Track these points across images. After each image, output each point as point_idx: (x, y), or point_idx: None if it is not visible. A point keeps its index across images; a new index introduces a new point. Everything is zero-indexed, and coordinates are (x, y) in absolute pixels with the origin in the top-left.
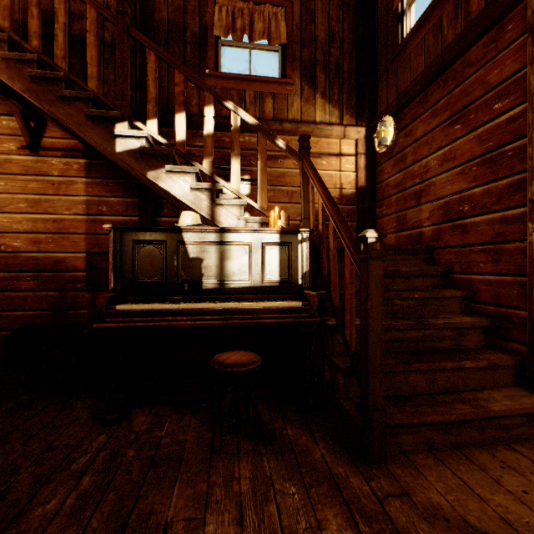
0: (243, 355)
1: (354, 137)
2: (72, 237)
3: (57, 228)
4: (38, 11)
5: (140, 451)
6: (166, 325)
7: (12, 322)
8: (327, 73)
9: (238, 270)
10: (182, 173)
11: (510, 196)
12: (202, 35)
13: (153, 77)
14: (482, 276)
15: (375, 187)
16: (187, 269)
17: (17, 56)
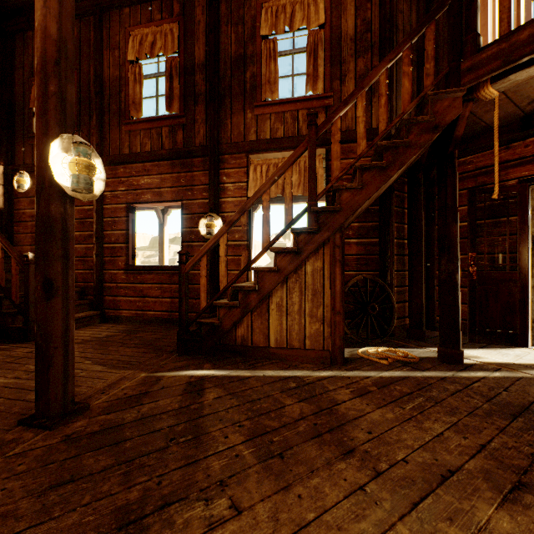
0: None
1: None
2: None
3: None
4: None
5: None
6: None
7: None
8: None
9: None
10: None
11: (89, 239)
12: None
13: None
14: (79, 271)
15: (13, 211)
16: None
17: None
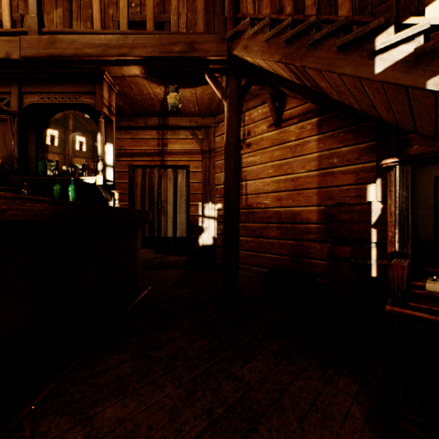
0: None
1: None
2: (305, 192)
3: (294, 185)
4: None
5: None
6: None
7: (264, 261)
8: None
9: None
10: None
11: None
12: None
13: None
14: None
15: None
16: None
17: (275, 31)
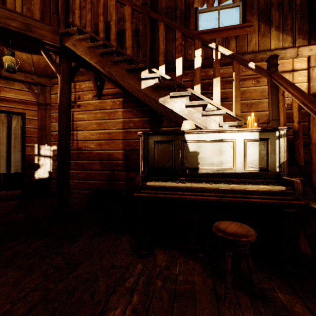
0: (238, 226)
1: (306, 54)
2: (116, 141)
3: (109, 137)
4: (103, 17)
5: (165, 283)
6: (177, 197)
7: (90, 186)
8: (281, 10)
9: (224, 160)
10: (180, 96)
11: None
12: (186, 10)
13: (162, 38)
14: None
15: None
16: (188, 159)
17: (93, 44)
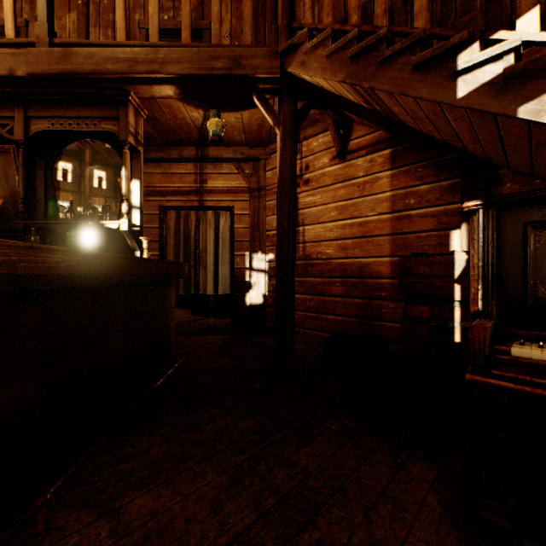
0: None
1: None
2: (375, 240)
3: (362, 231)
4: None
5: None
6: None
7: (326, 324)
8: None
9: None
10: None
11: None
12: None
13: None
14: None
15: None
16: None
17: (338, 44)
